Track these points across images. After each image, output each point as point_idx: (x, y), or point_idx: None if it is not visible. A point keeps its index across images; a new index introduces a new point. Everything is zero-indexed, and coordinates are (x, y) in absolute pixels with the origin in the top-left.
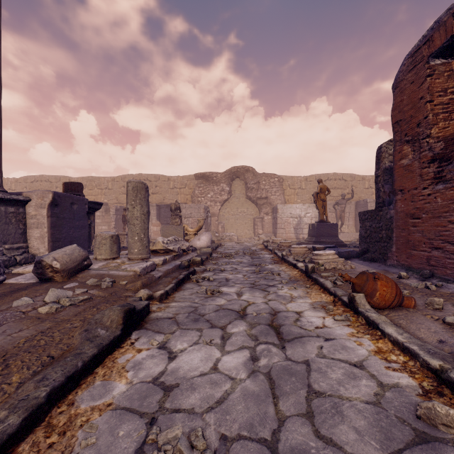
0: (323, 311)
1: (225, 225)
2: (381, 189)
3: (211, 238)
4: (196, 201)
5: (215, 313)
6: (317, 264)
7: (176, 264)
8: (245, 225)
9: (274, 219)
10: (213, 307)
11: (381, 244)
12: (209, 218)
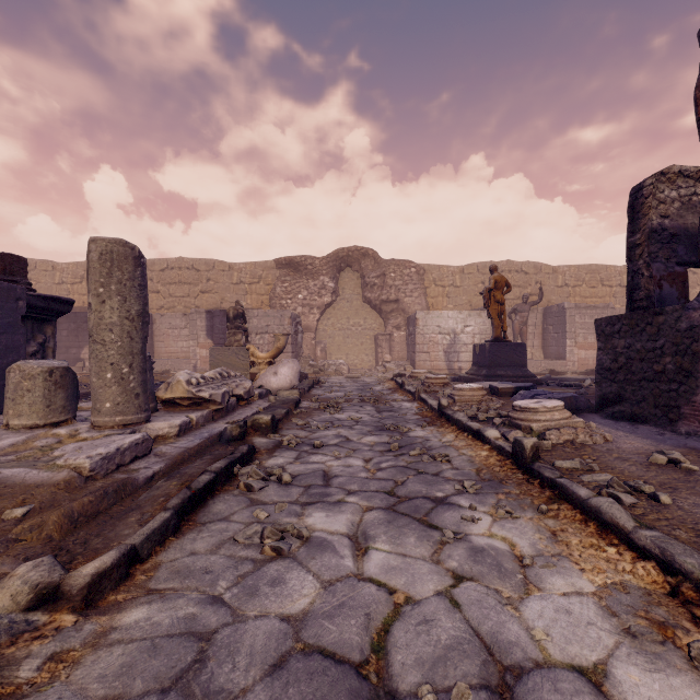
0: (681, 666)
1: (327, 347)
2: (643, 272)
3: (303, 369)
4: (278, 305)
5: (268, 694)
6: (527, 431)
7: (212, 434)
8: (360, 347)
9: (410, 337)
10: (270, 636)
11: (662, 386)
12: (300, 334)
